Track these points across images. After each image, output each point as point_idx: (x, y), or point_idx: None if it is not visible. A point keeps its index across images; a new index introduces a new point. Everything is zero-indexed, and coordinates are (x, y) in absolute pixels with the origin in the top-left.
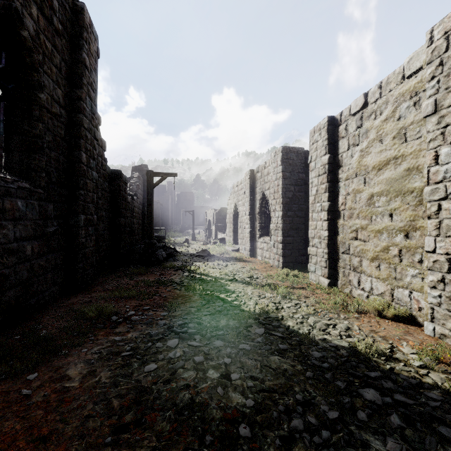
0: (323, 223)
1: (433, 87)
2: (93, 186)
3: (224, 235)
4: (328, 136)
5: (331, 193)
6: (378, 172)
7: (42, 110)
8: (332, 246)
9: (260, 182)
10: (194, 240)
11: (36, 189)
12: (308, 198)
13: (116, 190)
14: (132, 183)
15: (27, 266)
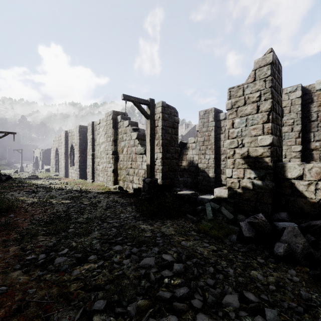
0: (91, 160)
1: (106, 128)
2: None
3: (49, 166)
4: (92, 128)
5: (93, 149)
6: (101, 145)
7: None
8: (94, 168)
9: (70, 138)
10: (23, 171)
11: None
12: None
13: None
14: None
15: None
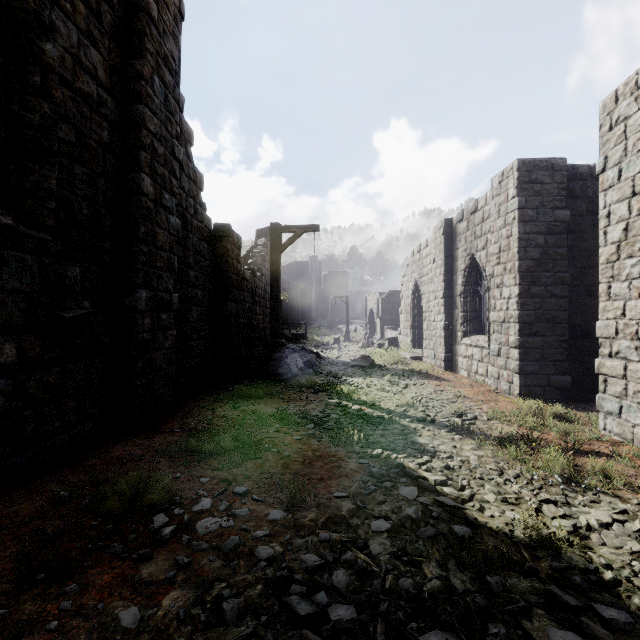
0: None
1: None
2: (170, 241)
3: (395, 332)
4: None
5: None
6: None
7: (49, 76)
8: None
9: (465, 239)
10: (348, 341)
11: (33, 230)
12: (574, 259)
13: (222, 257)
14: (256, 253)
15: (6, 387)
